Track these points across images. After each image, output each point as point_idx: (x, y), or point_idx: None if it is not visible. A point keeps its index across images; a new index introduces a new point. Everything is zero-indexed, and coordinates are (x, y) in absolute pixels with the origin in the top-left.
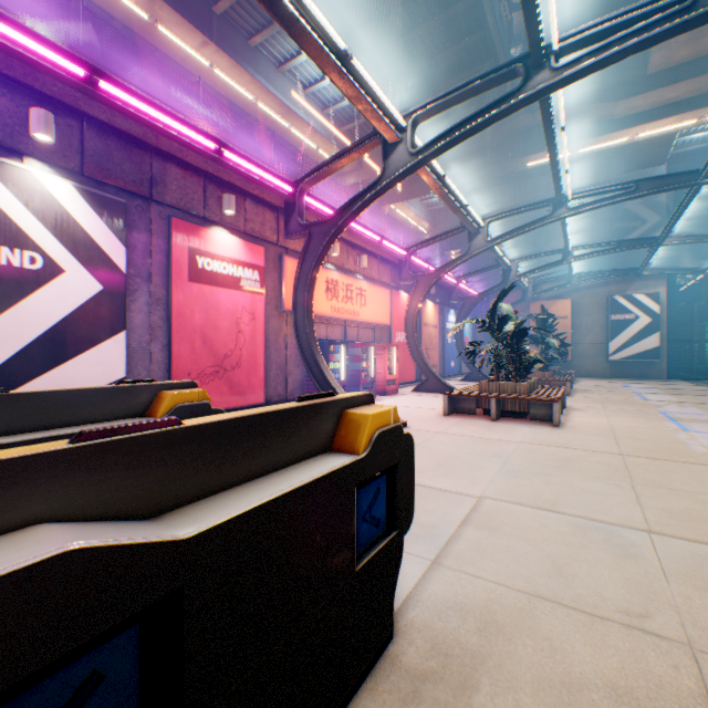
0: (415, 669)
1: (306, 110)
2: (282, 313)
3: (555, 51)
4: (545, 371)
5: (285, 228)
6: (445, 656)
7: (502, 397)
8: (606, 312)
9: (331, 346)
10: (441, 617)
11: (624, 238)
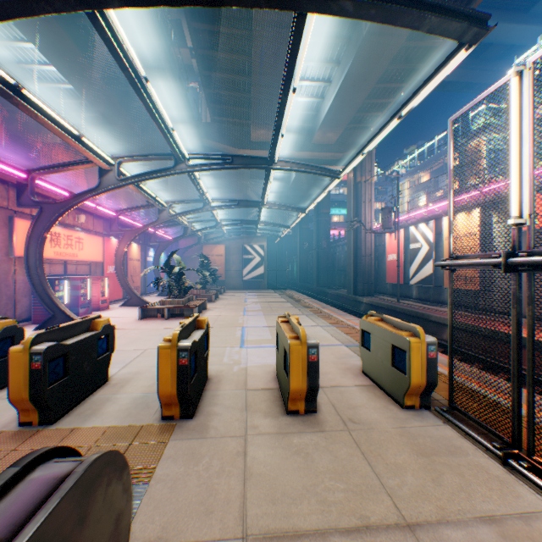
0: (115, 383)
1: (23, 79)
2: (13, 258)
3: (188, 158)
4: (205, 289)
5: (19, 200)
6: (124, 379)
7: (171, 307)
8: (242, 253)
9: (57, 281)
10: (124, 375)
11: (251, 214)
